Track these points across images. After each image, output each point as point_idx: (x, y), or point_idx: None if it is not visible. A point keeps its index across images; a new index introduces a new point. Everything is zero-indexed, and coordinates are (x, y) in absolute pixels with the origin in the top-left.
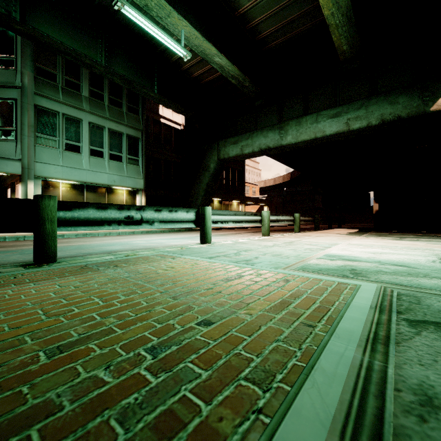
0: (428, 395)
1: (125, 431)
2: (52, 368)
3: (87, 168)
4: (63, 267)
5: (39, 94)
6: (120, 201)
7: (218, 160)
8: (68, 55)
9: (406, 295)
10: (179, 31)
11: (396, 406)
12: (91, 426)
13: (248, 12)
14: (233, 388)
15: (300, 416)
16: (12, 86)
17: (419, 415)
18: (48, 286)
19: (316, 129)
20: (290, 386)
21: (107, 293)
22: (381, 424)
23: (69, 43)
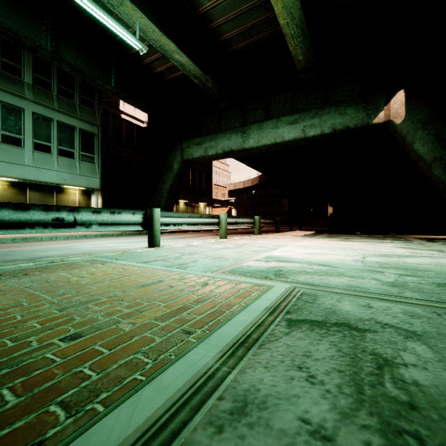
0: (247, 400)
1: None
2: None
3: (30, 164)
4: None
5: None
6: (71, 202)
7: (181, 160)
8: (3, 34)
9: (308, 294)
10: (134, 22)
11: (205, 417)
12: None
13: (209, 11)
14: (33, 416)
15: (85, 444)
16: None
17: (220, 426)
18: None
19: (276, 134)
20: (105, 407)
21: None
22: (171, 441)
23: (5, 20)
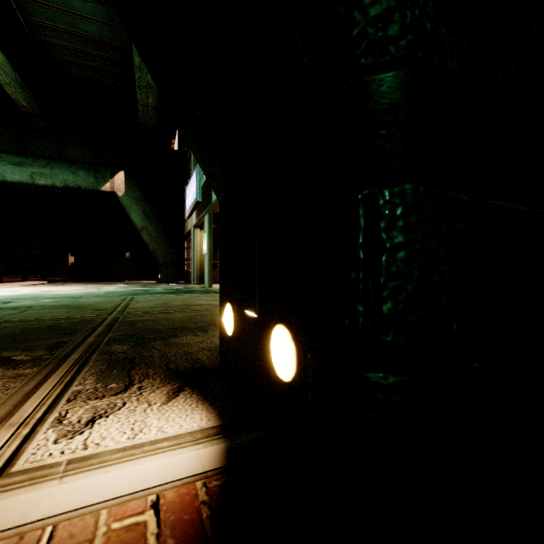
0: None
1: None
2: None
3: None
4: None
5: None
6: None
7: None
8: None
9: None
10: None
11: None
12: None
13: None
14: None
15: None
16: None
17: None
18: None
19: None
20: None
21: None
22: None
23: None
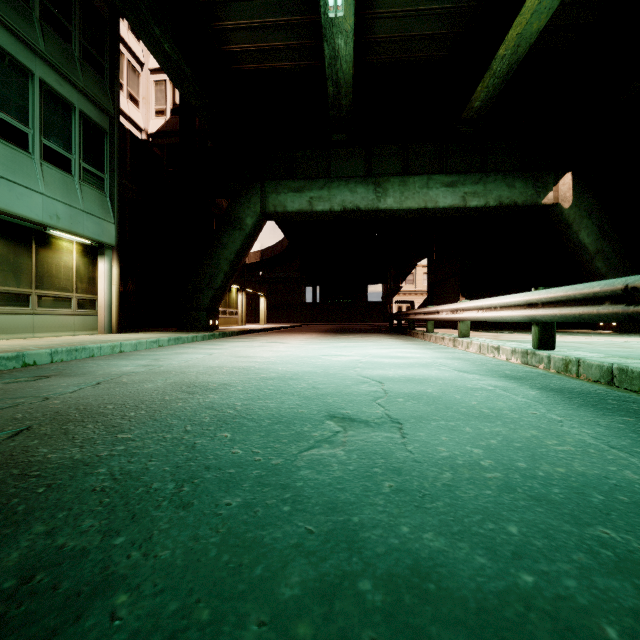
0: None
1: None
2: None
3: None
4: None
5: None
6: (64, 268)
7: (261, 212)
8: None
9: None
10: None
11: None
12: None
13: None
14: None
15: None
16: None
17: None
18: None
19: (427, 196)
20: None
21: None
22: None
23: None
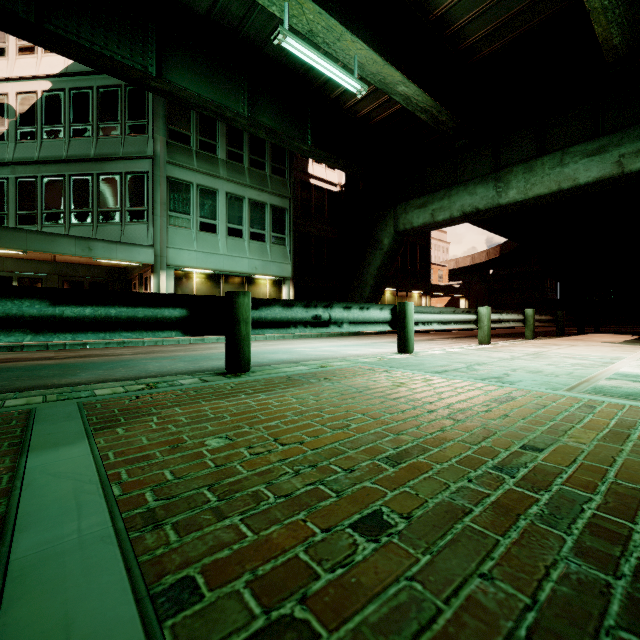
0: None
1: (564, 534)
2: (410, 476)
3: (224, 252)
4: (266, 377)
5: (172, 163)
6: (262, 295)
7: (395, 232)
8: (206, 110)
9: None
10: (351, 57)
11: None
12: (522, 526)
13: (449, 11)
14: None
15: None
16: (143, 156)
17: None
18: (283, 398)
19: (561, 176)
20: None
21: (361, 408)
22: None
23: (208, 94)
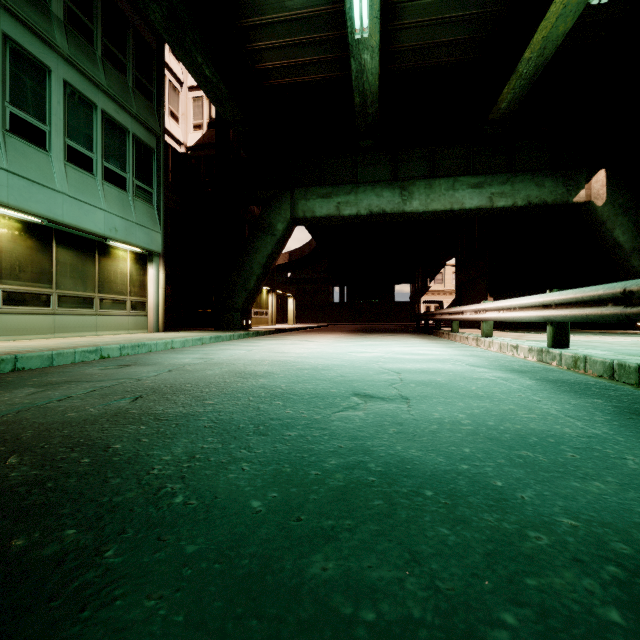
0: None
1: None
2: None
3: (62, 189)
4: None
5: None
6: (120, 274)
7: (291, 218)
8: None
9: None
10: None
11: None
12: None
13: (403, 4)
14: None
15: None
16: None
17: None
18: None
19: (453, 198)
20: None
21: None
22: None
23: None
